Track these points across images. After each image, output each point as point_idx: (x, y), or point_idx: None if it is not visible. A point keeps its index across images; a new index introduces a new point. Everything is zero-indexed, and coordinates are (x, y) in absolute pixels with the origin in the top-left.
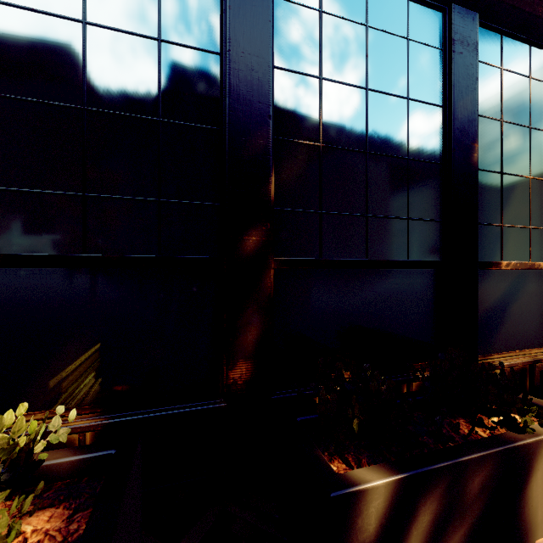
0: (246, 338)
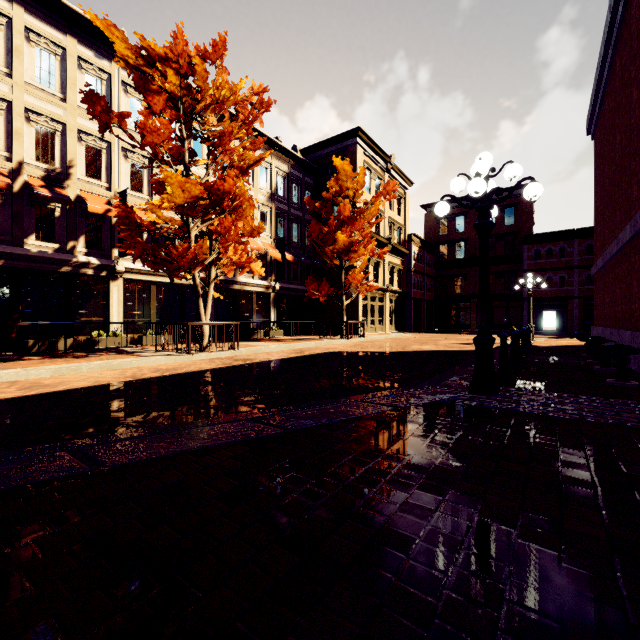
0: (15, 330)
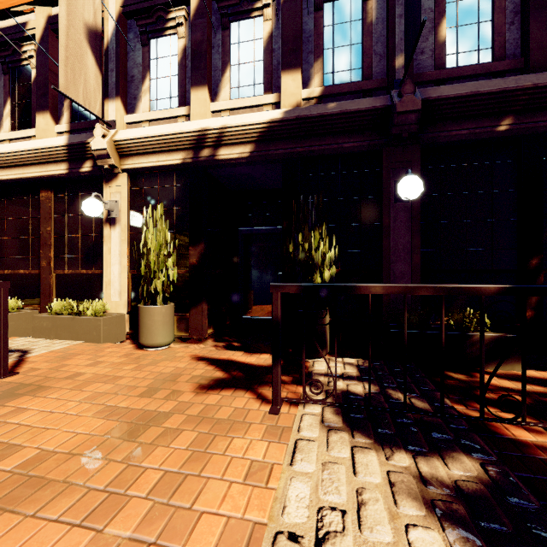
0: (531, 301)
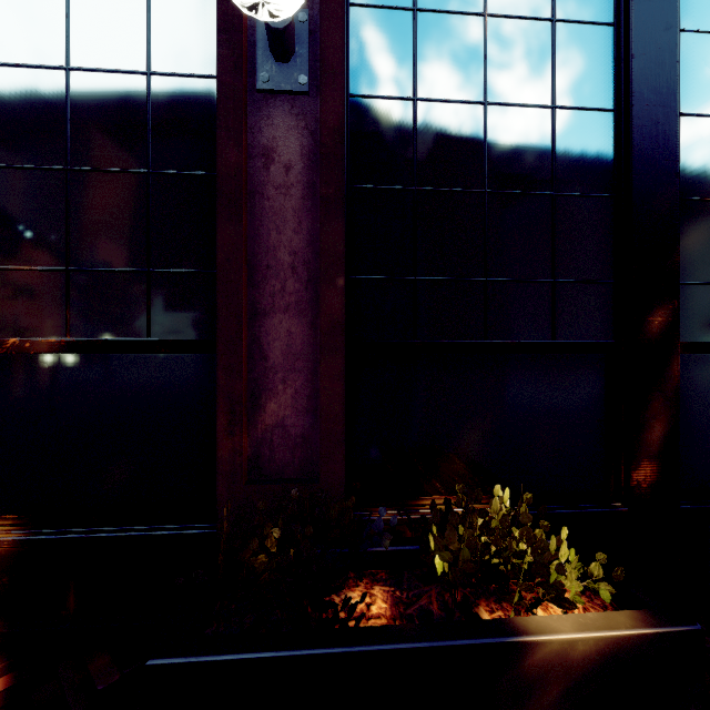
0: (650, 435)
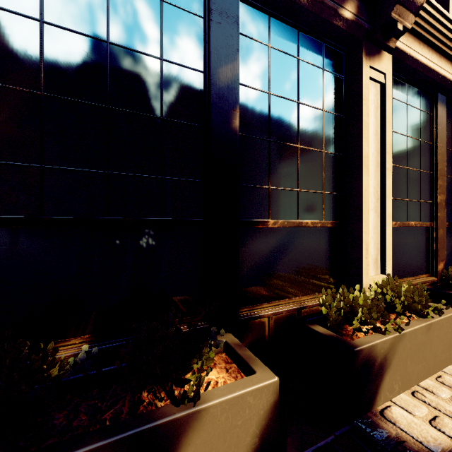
0: None
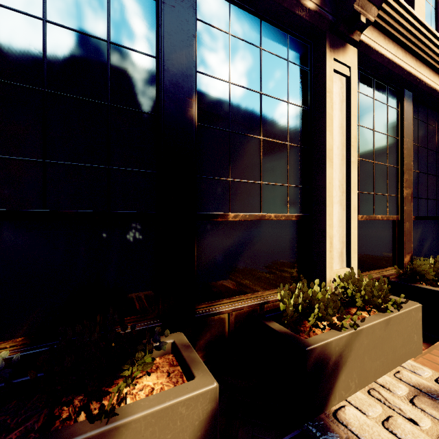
0: None
